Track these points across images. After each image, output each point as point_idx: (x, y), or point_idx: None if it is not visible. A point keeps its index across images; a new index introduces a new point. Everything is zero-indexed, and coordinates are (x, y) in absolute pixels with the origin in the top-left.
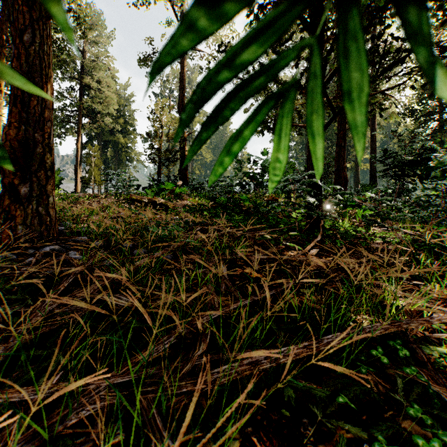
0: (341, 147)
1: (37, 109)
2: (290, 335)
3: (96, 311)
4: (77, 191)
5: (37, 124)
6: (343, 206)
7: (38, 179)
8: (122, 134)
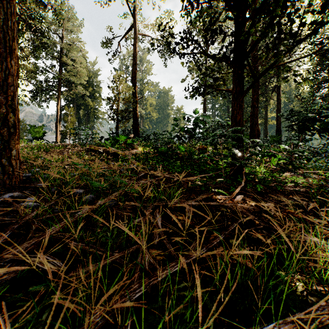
0: (254, 107)
1: (1, 75)
2: (223, 309)
3: (19, 277)
4: (57, 141)
5: (1, 88)
6: (261, 156)
7: (2, 135)
8: (91, 99)
